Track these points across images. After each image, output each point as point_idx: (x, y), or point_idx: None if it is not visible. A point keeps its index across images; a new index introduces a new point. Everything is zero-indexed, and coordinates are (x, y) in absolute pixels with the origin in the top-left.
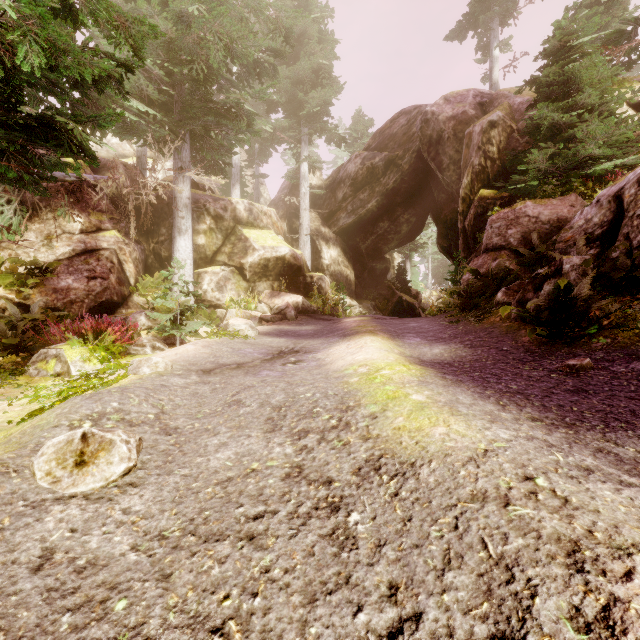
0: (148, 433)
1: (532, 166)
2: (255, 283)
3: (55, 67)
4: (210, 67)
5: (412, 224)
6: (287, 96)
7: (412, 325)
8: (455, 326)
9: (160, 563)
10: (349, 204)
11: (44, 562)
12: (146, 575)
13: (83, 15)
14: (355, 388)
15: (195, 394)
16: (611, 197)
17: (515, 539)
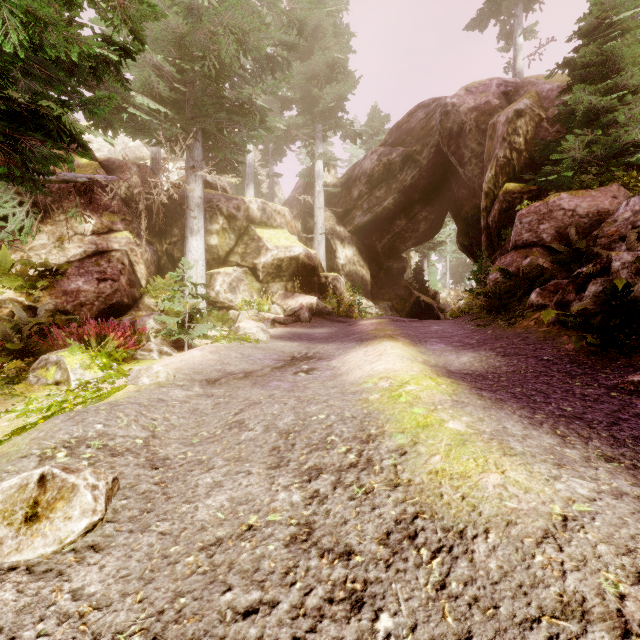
0: (130, 466)
1: (567, 155)
2: (268, 284)
3: (40, 47)
4: (222, 63)
5: (430, 222)
6: (301, 92)
7: (434, 328)
8: (483, 330)
9: None
10: (365, 202)
11: None
12: None
13: None
14: (376, 408)
15: (194, 411)
16: None
17: None
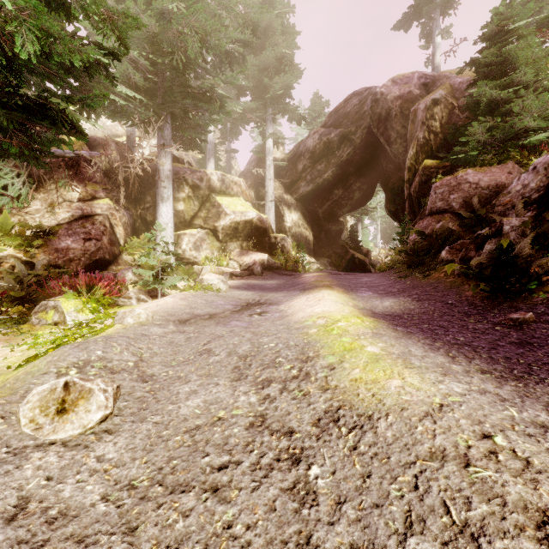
0: (127, 380)
1: (472, 138)
2: (227, 243)
3: (49, 54)
4: (188, 57)
5: (363, 191)
6: (254, 81)
7: (364, 280)
8: (403, 281)
9: (127, 515)
10: (308, 174)
11: (18, 512)
12: (113, 528)
13: (75, 10)
14: (314, 339)
15: (171, 343)
16: (547, 164)
17: (479, 505)
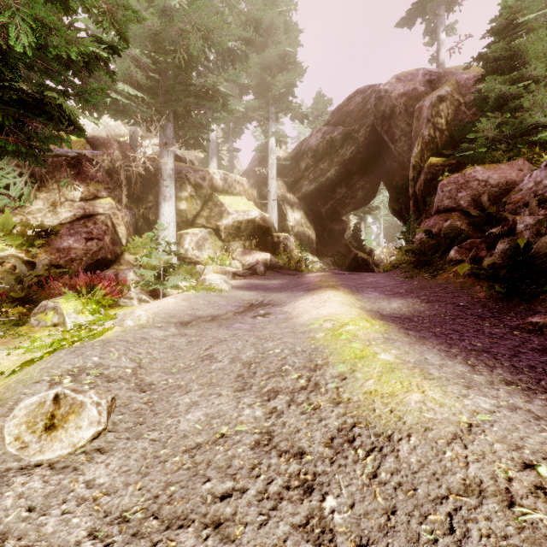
0: (123, 389)
1: (481, 134)
2: (229, 242)
3: (45, 47)
4: (190, 55)
5: (367, 190)
6: (257, 80)
7: (369, 280)
8: (410, 281)
9: None
10: (311, 173)
11: None
12: None
13: (73, 2)
14: (322, 344)
15: (172, 347)
16: None
17: None
